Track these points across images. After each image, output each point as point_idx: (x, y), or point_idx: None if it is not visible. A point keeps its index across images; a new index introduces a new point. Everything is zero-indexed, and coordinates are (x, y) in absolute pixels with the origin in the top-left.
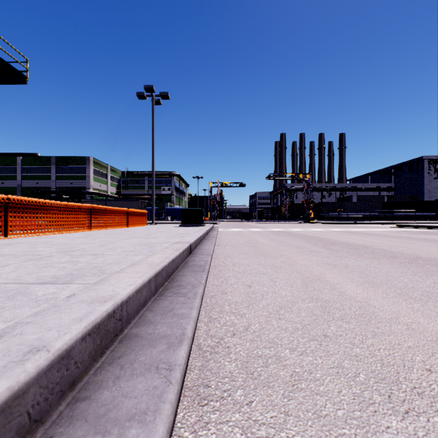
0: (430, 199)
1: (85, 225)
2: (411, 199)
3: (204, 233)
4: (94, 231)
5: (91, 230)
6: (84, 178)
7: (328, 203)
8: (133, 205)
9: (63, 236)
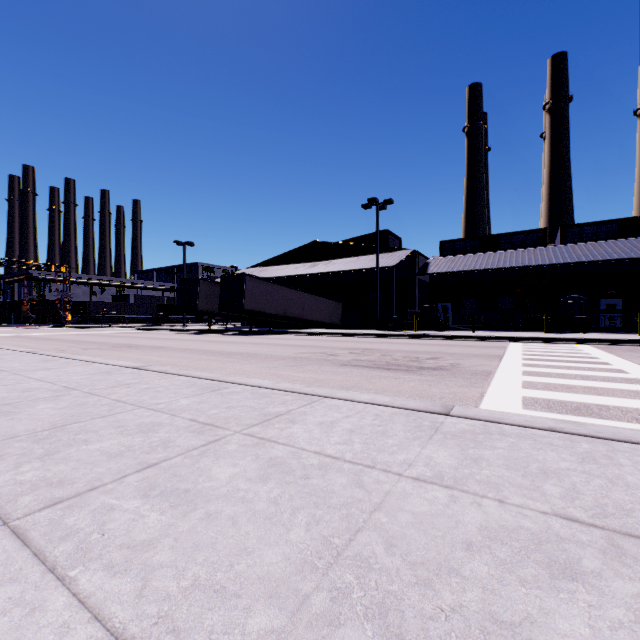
0: None
1: None
2: None
3: None
4: None
5: None
6: None
7: (96, 303)
8: None
9: None
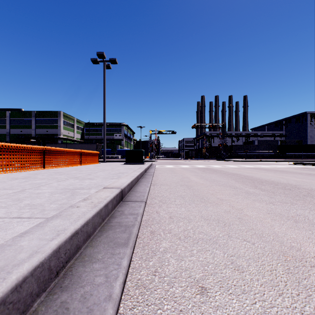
0: (311, 143)
1: (38, 164)
2: (298, 143)
3: (142, 172)
4: (46, 170)
5: (44, 168)
6: (56, 127)
7: (237, 146)
8: (91, 147)
9: (6, 176)
